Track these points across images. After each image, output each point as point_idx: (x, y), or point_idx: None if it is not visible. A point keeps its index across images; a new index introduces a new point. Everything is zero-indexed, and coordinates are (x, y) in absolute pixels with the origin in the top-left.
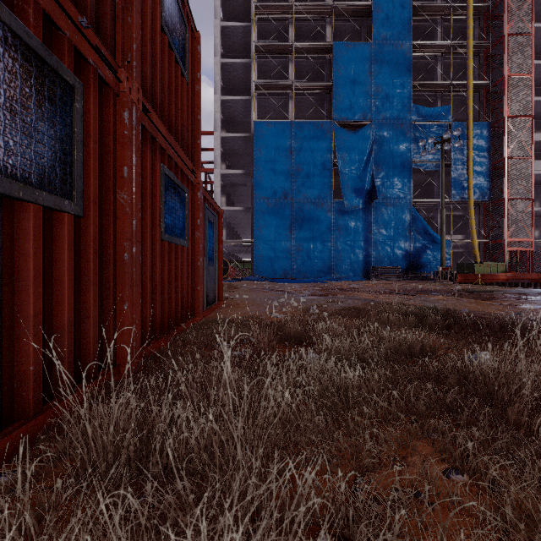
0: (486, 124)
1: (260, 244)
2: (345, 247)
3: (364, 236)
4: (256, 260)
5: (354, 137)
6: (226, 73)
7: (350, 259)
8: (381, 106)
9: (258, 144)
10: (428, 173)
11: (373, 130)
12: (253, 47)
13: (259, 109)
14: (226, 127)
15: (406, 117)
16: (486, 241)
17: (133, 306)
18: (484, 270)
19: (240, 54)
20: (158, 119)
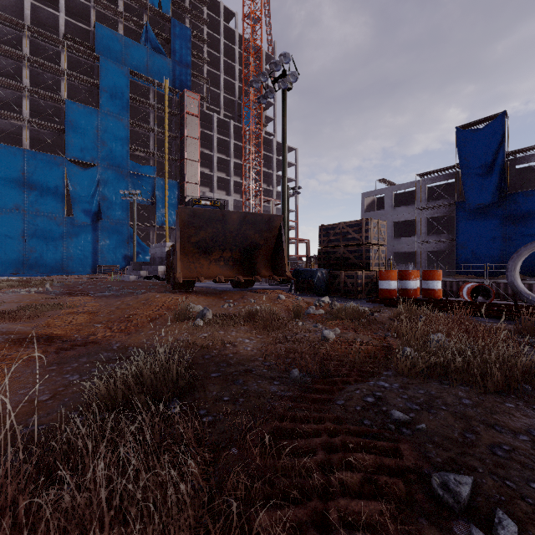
0: (177, 183)
1: None
2: (76, 251)
3: (93, 243)
4: None
5: (84, 173)
6: None
7: (81, 260)
8: (107, 156)
9: None
10: (145, 205)
11: (100, 171)
12: None
13: None
14: None
15: (125, 168)
16: None
17: None
18: None
19: None
20: None
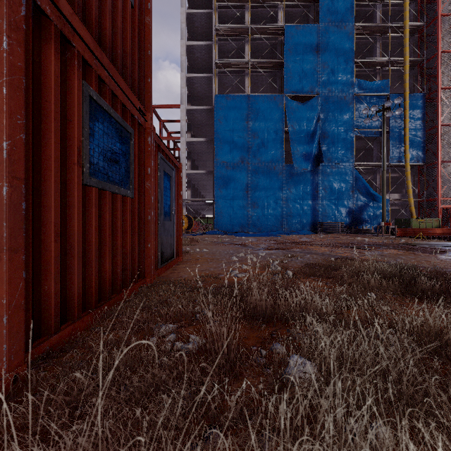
0: (421, 96)
1: (220, 202)
2: (295, 205)
3: (312, 195)
4: (217, 216)
5: (303, 108)
6: (191, 54)
7: (299, 216)
8: (327, 81)
9: (218, 115)
10: (368, 140)
11: (319, 102)
12: (214, 31)
13: (219, 85)
14: (191, 101)
15: (349, 90)
16: (421, 199)
17: (3, 284)
18: (420, 225)
19: (203, 38)
20: (75, 16)
